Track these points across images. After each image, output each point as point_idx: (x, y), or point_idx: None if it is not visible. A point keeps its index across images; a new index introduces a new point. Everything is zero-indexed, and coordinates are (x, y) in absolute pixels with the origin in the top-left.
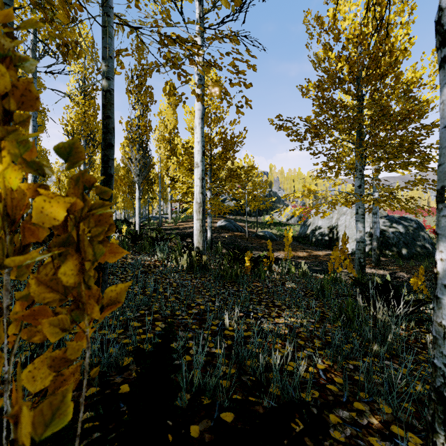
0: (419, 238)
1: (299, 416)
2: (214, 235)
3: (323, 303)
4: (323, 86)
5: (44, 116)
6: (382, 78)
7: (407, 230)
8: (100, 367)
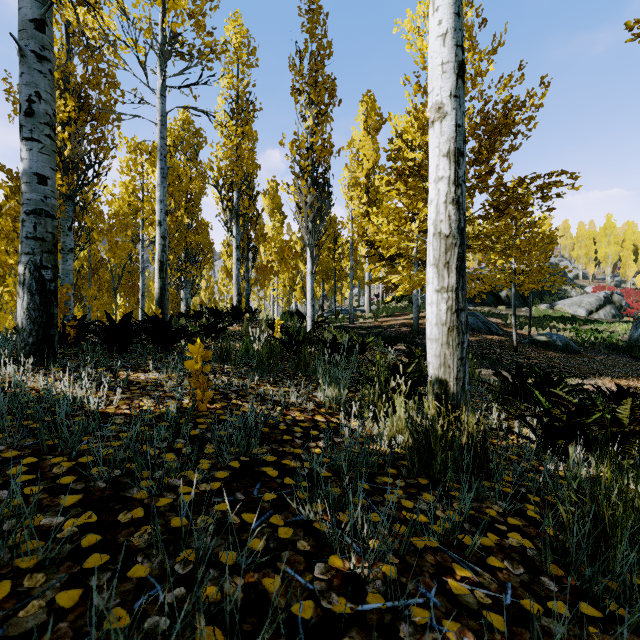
0: None
1: None
2: None
3: None
4: None
5: (204, 178)
6: None
7: None
8: None
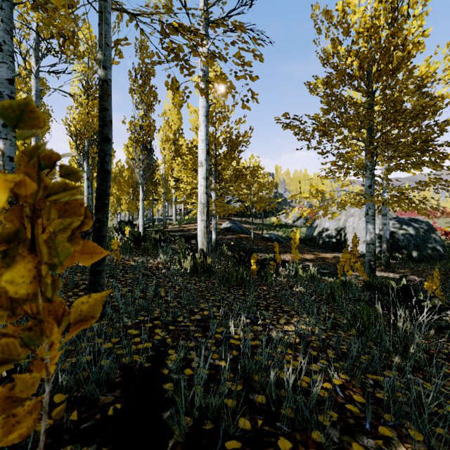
0: (430, 240)
1: (316, 445)
2: (219, 237)
3: (333, 308)
4: (332, 82)
5: (48, 117)
6: (394, 73)
7: (417, 232)
8: (88, 385)
